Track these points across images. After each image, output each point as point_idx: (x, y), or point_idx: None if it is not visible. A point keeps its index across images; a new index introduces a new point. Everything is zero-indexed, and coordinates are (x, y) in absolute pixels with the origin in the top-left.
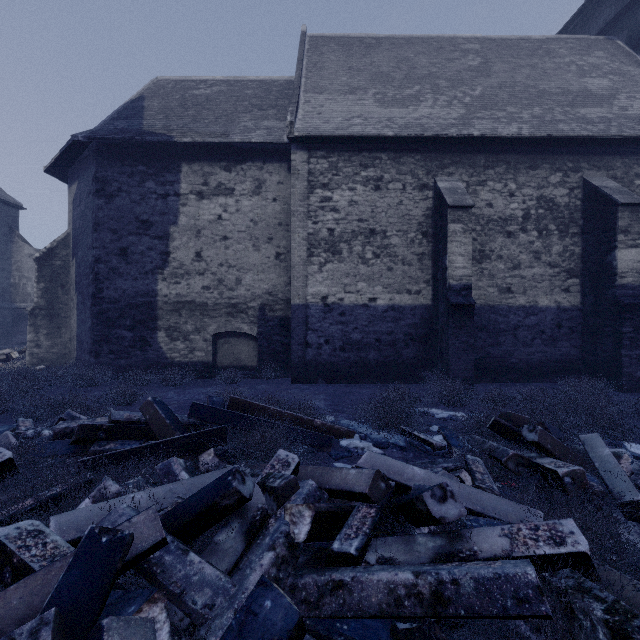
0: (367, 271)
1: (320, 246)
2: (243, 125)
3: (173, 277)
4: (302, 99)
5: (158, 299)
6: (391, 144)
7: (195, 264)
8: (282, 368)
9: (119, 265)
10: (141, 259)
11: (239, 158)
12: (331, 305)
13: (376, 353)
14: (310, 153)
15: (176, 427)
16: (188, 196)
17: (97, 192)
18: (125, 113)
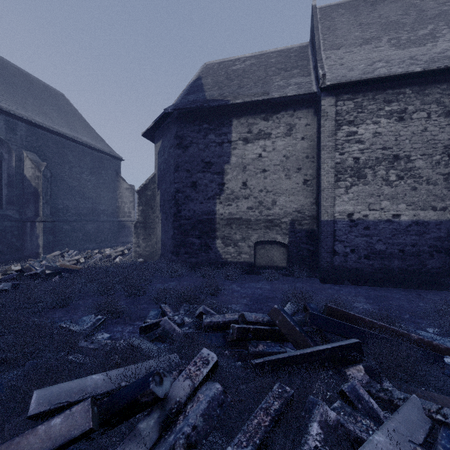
0: (391, 191)
1: (346, 172)
2: (276, 84)
3: (226, 201)
4: (323, 56)
5: (216, 217)
6: (415, 79)
7: (242, 191)
8: (308, 269)
9: (191, 194)
10: (205, 189)
11: (274, 110)
12: (356, 221)
13: (399, 262)
14: (337, 97)
15: (304, 334)
16: (237, 142)
17: (177, 145)
18: (192, 90)
